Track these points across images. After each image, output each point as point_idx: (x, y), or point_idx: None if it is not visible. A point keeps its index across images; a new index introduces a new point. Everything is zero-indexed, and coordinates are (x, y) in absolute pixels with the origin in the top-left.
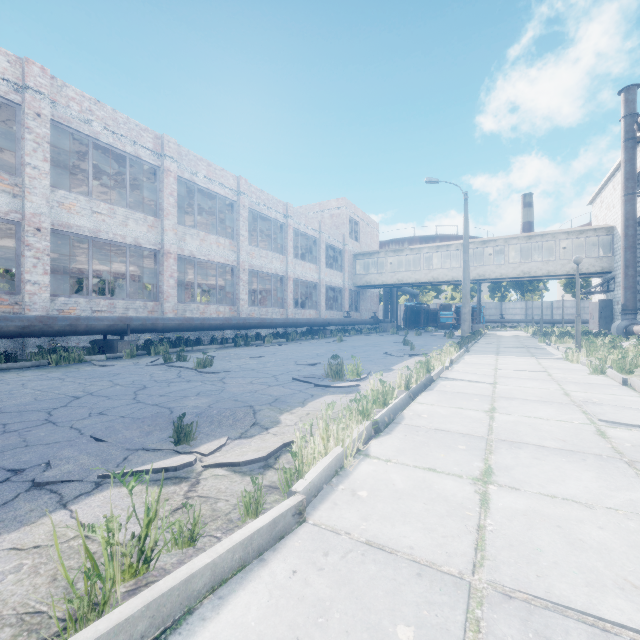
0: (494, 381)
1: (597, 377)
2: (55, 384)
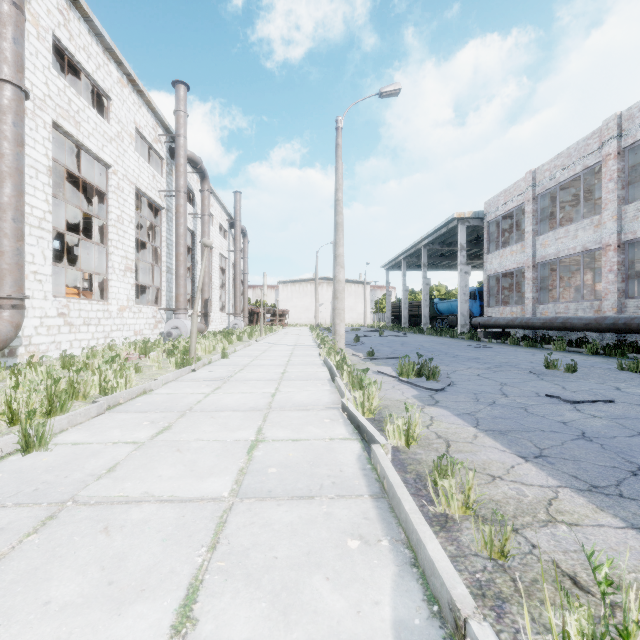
0: (274, 397)
1: (74, 435)
2: (529, 359)
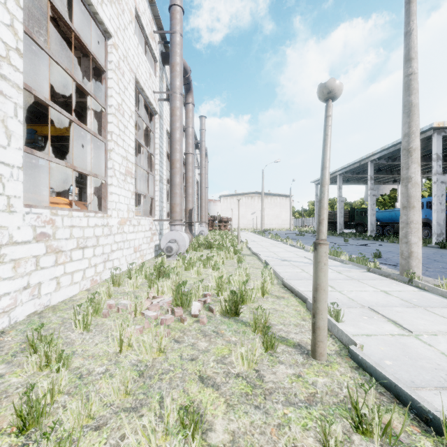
0: None
1: None
2: None
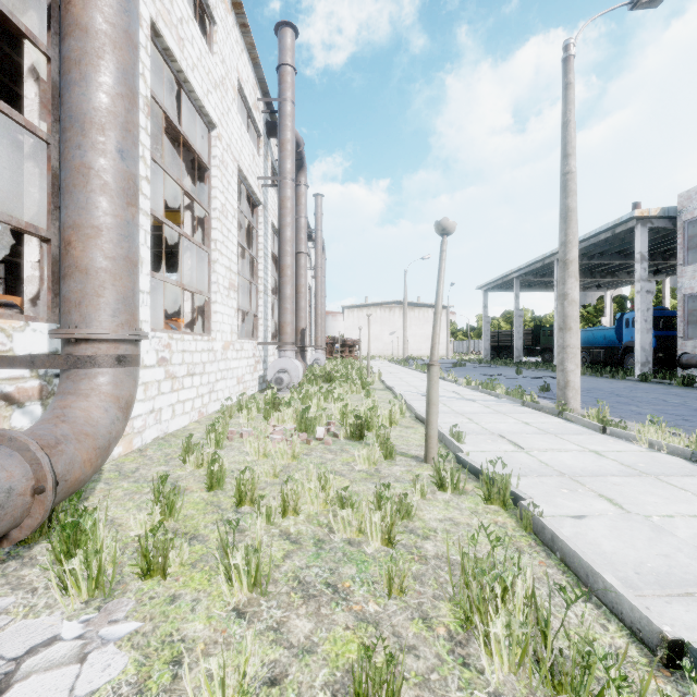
0: None
1: None
2: None
